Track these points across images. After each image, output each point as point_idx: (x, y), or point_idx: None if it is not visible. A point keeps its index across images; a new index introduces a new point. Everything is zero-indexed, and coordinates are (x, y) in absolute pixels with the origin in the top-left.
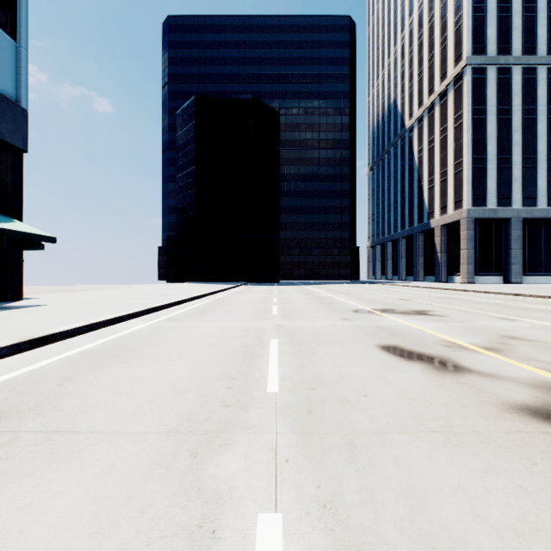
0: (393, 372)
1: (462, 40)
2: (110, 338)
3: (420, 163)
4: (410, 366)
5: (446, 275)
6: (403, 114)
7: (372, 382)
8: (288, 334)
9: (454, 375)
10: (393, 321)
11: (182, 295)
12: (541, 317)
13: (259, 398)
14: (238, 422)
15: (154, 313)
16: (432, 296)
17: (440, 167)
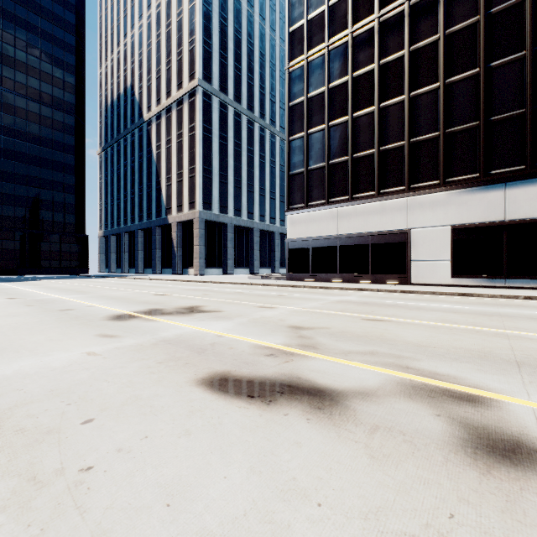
0: (287, 452)
1: (196, 62)
2: None
3: (159, 158)
4: (287, 418)
5: (182, 268)
6: (141, 104)
7: (299, 526)
8: None
9: (347, 413)
10: (178, 327)
11: None
12: (282, 302)
13: None
14: None
15: None
16: (184, 289)
17: (177, 168)
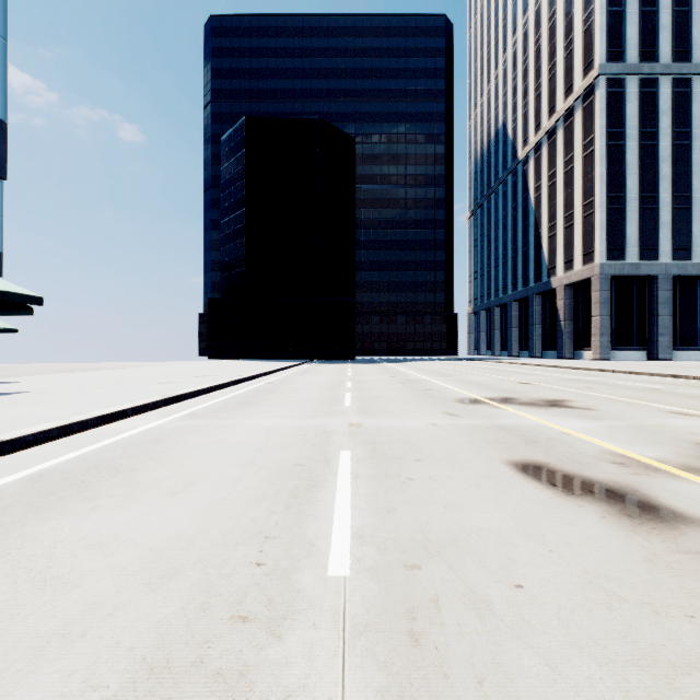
0: (552, 522)
1: (594, 43)
2: (90, 449)
3: (538, 204)
4: (577, 508)
5: (572, 349)
6: (515, 142)
7: (522, 549)
8: (367, 441)
9: (664, 531)
10: (521, 418)
11: (223, 377)
12: None
13: (312, 593)
14: (258, 677)
15: (175, 405)
16: (561, 378)
17: (564, 209)
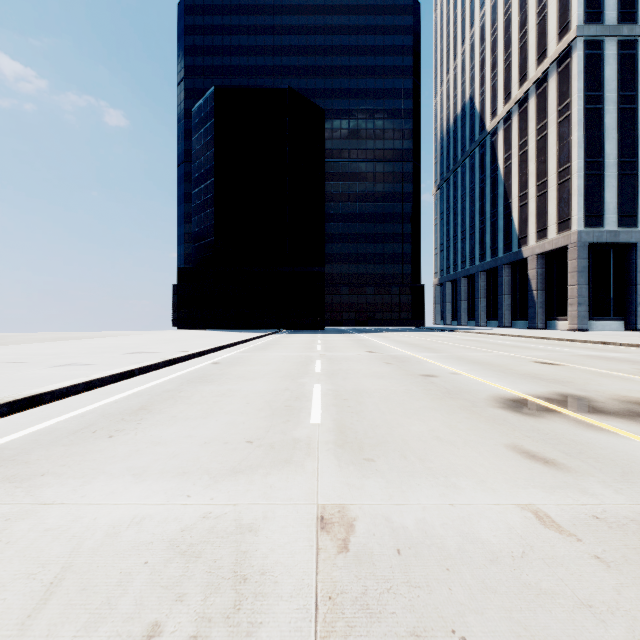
0: None
1: (570, 4)
2: None
3: (507, 174)
4: None
5: (544, 319)
6: (483, 114)
7: None
8: None
9: None
10: None
11: (158, 355)
12: None
13: None
14: None
15: (7, 418)
16: (579, 355)
17: (536, 177)
